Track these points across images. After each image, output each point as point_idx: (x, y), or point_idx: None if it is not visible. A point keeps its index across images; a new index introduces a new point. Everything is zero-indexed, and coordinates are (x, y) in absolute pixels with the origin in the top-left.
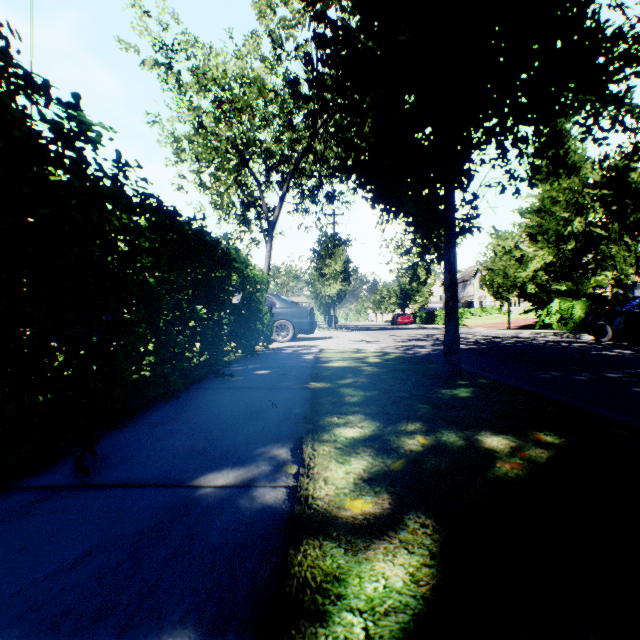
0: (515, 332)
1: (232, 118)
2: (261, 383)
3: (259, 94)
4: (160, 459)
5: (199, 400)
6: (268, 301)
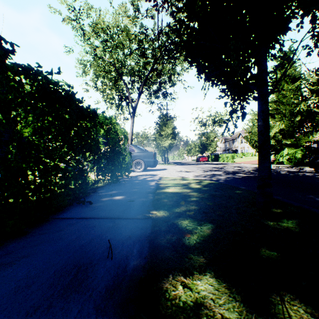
0: None
1: (112, 50)
2: (111, 211)
3: (126, 36)
4: None
5: (39, 239)
6: (130, 148)
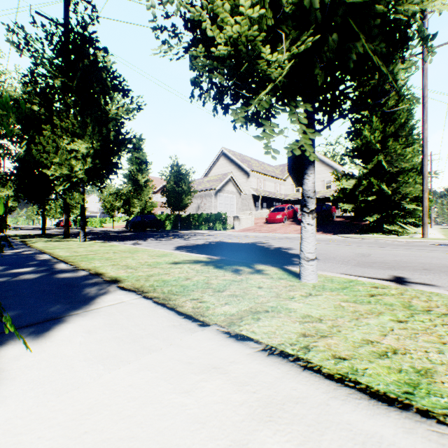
0: (114, 229)
1: None
2: None
3: None
4: None
5: None
6: None
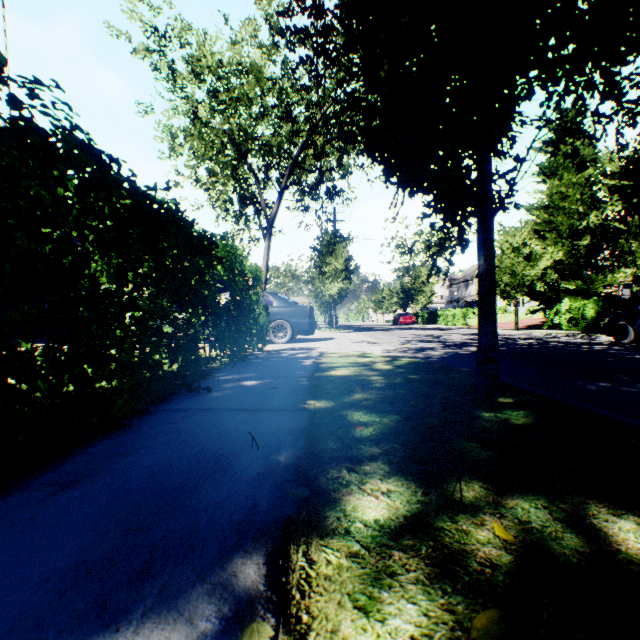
0: (524, 333)
1: (228, 109)
2: (244, 401)
3: (256, 82)
4: (6, 593)
5: (152, 432)
6: (264, 300)
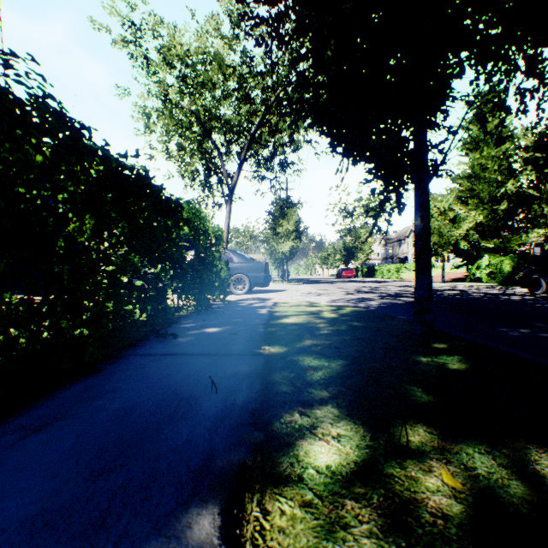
0: (449, 285)
1: (195, 92)
2: (206, 347)
3: (219, 69)
4: None
5: (121, 376)
6: (226, 256)
